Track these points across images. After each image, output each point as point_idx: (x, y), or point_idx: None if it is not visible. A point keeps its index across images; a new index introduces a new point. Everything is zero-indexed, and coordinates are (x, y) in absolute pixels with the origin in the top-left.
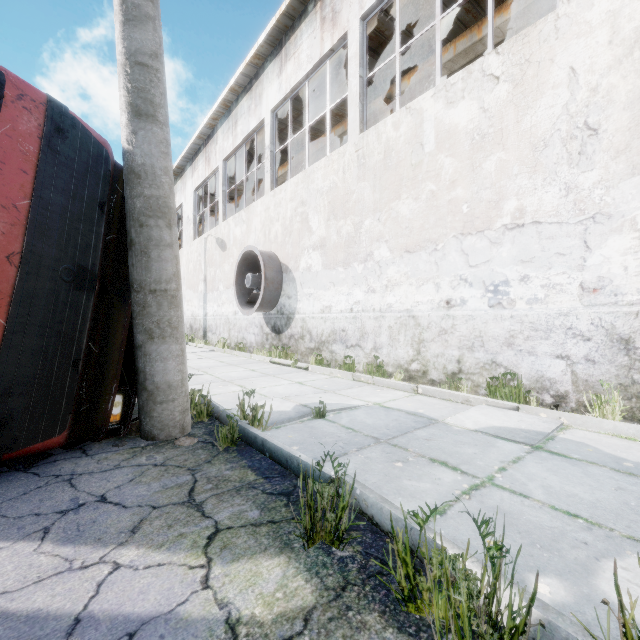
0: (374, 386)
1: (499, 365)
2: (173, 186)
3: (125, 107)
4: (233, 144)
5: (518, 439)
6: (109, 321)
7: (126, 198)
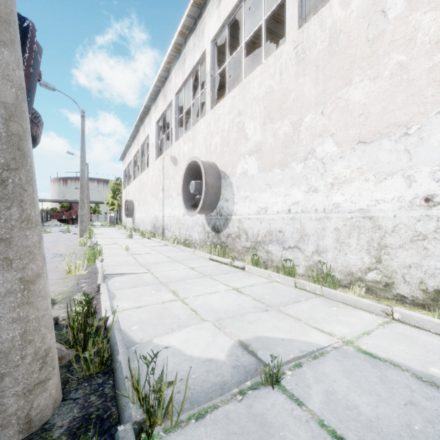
0: (324, 299)
1: None
2: None
3: None
4: (182, 79)
5: None
6: None
7: None
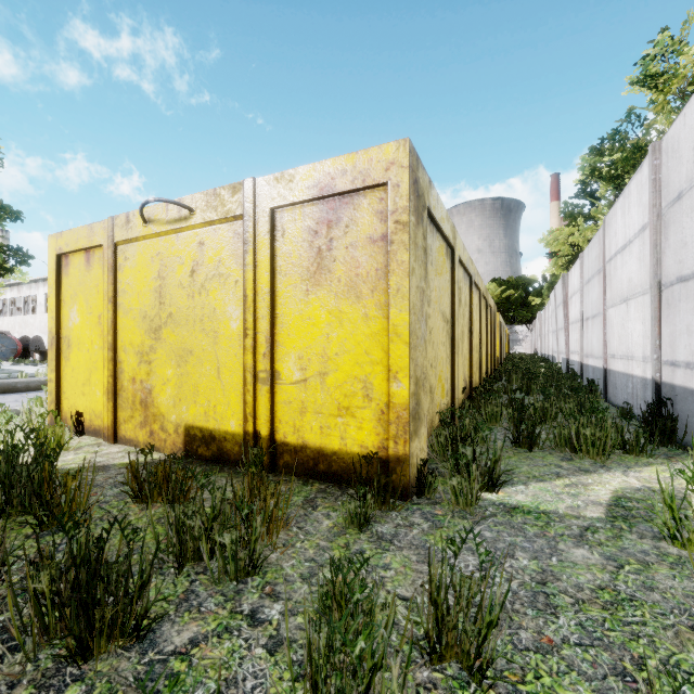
0: None
1: None
2: None
3: None
4: None
5: None
6: None
7: None
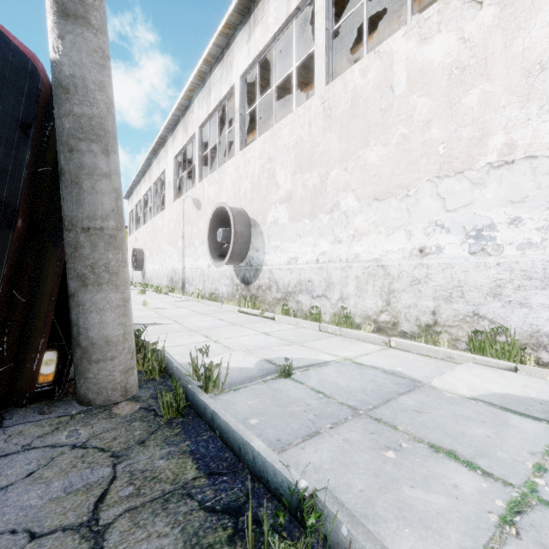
0: (342, 338)
1: (482, 317)
2: (112, 107)
3: (50, 7)
4: (207, 111)
5: (536, 414)
6: (40, 265)
7: (55, 119)
